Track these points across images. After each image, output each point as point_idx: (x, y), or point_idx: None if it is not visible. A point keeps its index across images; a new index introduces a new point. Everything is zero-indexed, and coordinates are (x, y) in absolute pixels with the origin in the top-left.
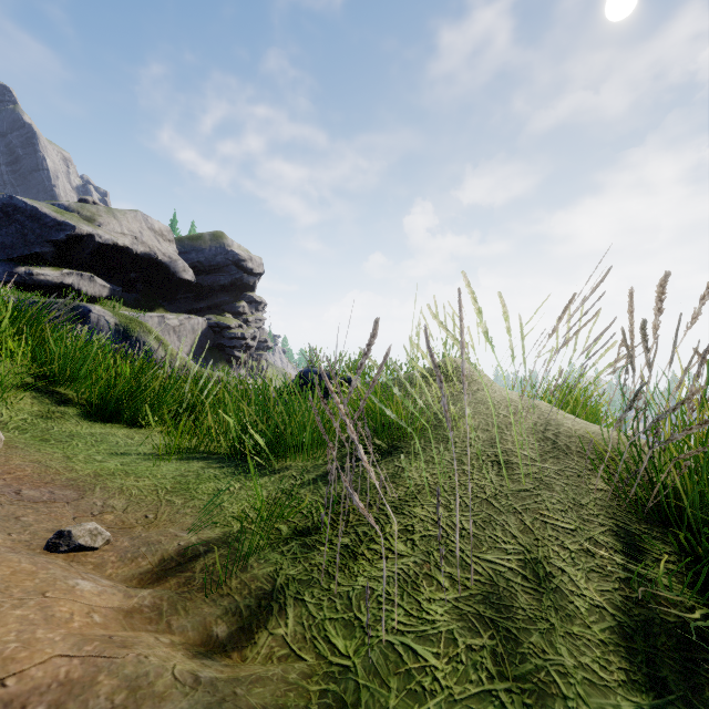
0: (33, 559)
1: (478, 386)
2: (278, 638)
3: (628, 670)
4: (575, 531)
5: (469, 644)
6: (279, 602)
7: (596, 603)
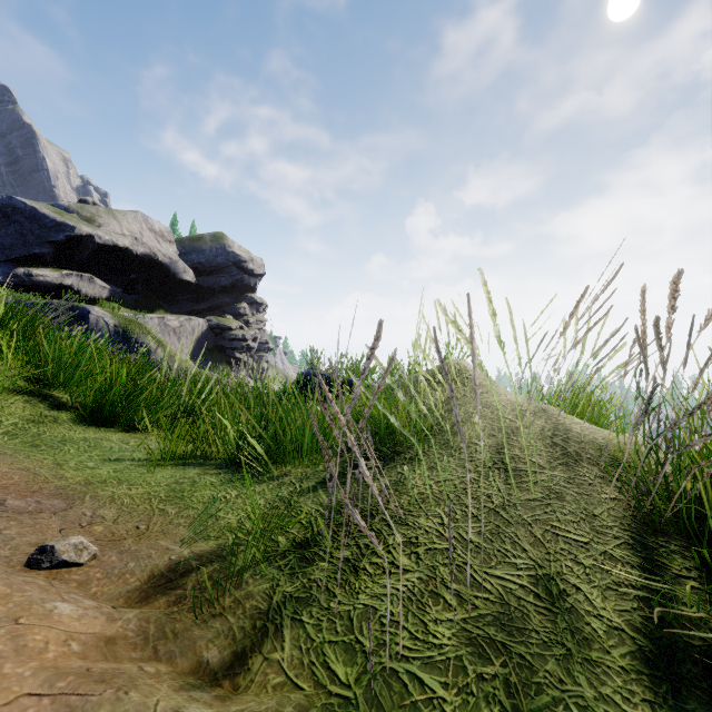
0: (9, 580)
1: (482, 389)
2: (274, 664)
3: (653, 702)
4: (589, 544)
5: (479, 672)
6: (275, 622)
7: (614, 624)
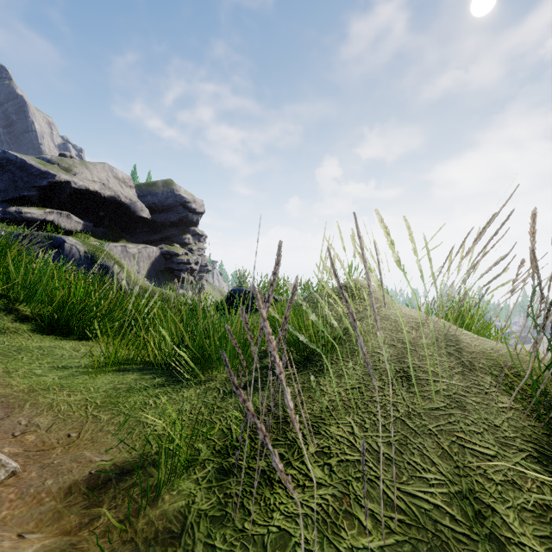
0: None
1: (380, 303)
2: None
3: None
4: (495, 457)
5: None
6: (187, 549)
7: None
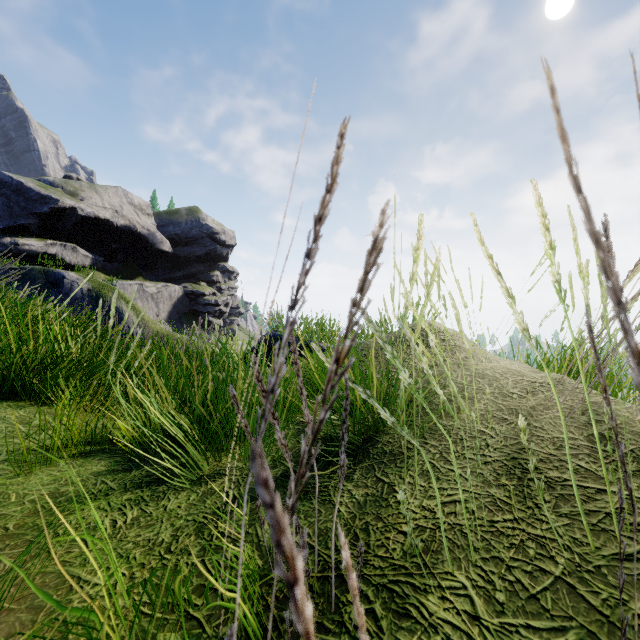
0: None
1: (464, 352)
2: None
3: None
4: None
5: None
6: None
7: None
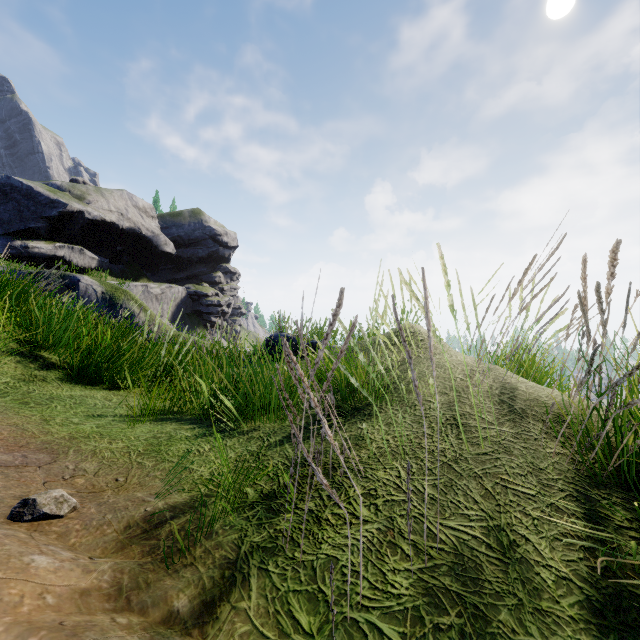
0: None
1: (434, 350)
2: (241, 612)
3: None
4: (536, 496)
5: (436, 622)
6: (243, 572)
7: (562, 574)
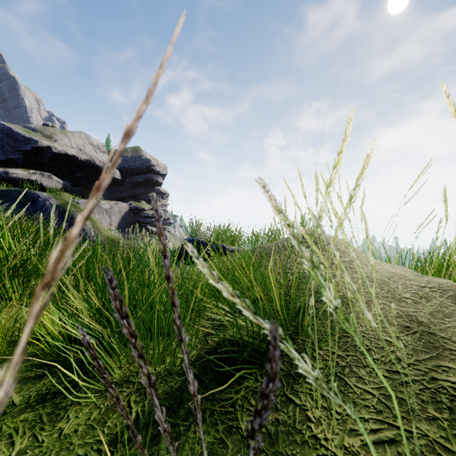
0: None
1: (348, 256)
2: None
3: None
4: None
5: None
6: None
7: None
